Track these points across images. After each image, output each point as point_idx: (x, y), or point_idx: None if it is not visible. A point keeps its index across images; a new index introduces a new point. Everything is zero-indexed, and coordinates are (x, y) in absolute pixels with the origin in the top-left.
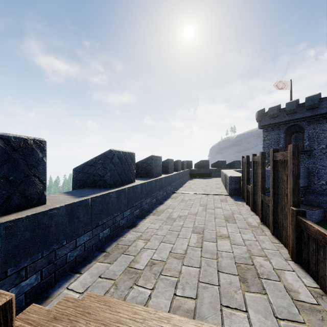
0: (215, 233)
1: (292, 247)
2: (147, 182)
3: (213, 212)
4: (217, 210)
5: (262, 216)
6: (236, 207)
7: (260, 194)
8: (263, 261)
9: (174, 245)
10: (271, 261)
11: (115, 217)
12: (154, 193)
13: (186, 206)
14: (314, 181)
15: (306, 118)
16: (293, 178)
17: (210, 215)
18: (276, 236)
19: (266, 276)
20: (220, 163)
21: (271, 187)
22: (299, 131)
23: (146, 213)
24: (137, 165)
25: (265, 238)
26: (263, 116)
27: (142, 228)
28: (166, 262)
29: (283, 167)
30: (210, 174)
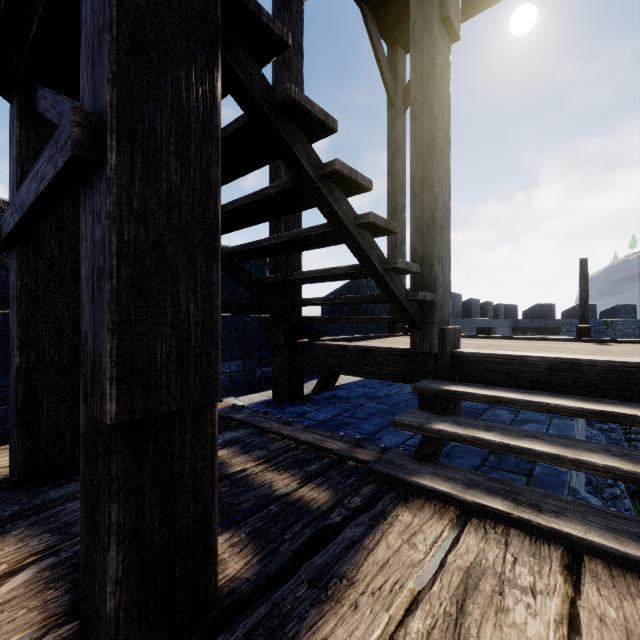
0: None
1: None
2: None
3: None
4: None
5: None
6: None
7: None
8: None
9: None
10: None
11: None
12: None
13: None
14: None
15: None
16: None
17: None
18: None
19: None
20: None
21: None
22: None
23: None
24: None
25: None
26: None
27: None
28: None
29: None
30: (557, 330)
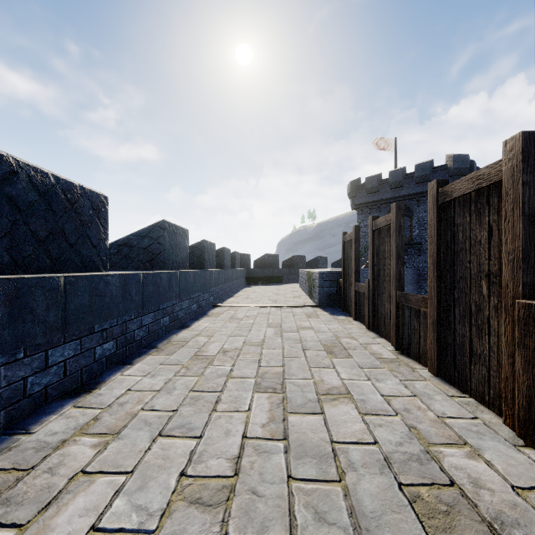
0: (312, 385)
1: (526, 408)
2: (145, 274)
3: (297, 337)
4: (305, 333)
5: (398, 338)
6: (338, 326)
7: (394, 293)
8: (465, 460)
9: (202, 441)
10: (482, 456)
11: (0, 369)
12: (166, 303)
13: (240, 328)
14: (426, 288)
15: (415, 195)
16: (524, 222)
17: (293, 344)
18: (447, 378)
19: (515, 529)
20: (297, 259)
21: (432, 268)
22: (406, 215)
23: (142, 349)
24: (128, 243)
25: (427, 386)
26: (358, 190)
27: (112, 391)
28: (159, 534)
29: (475, 211)
30: (281, 279)
